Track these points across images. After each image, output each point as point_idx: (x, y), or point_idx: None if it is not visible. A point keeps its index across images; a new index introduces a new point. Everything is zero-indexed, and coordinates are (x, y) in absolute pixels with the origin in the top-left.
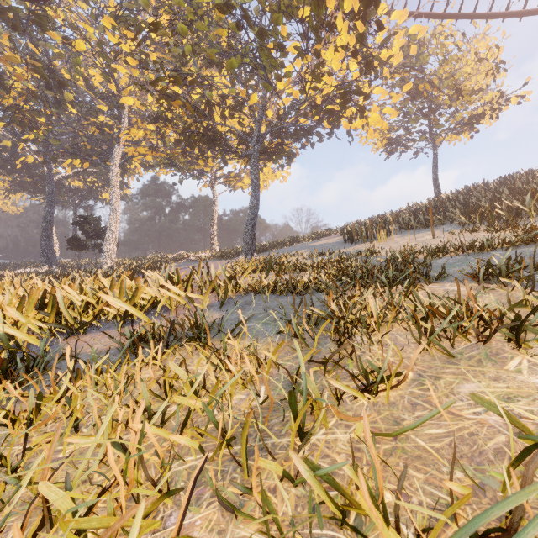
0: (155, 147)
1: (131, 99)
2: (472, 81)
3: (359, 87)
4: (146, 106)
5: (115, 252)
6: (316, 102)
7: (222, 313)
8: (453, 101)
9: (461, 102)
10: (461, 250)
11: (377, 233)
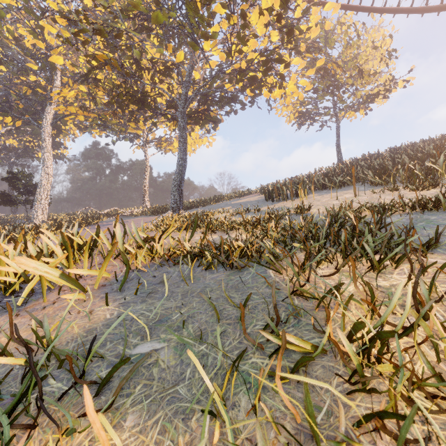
0: (87, 108)
1: (61, 59)
2: (370, 65)
3: (281, 55)
4: (77, 67)
5: (47, 208)
6: (240, 69)
7: (117, 304)
8: (355, 80)
9: (361, 82)
10: (411, 208)
11: (296, 191)
